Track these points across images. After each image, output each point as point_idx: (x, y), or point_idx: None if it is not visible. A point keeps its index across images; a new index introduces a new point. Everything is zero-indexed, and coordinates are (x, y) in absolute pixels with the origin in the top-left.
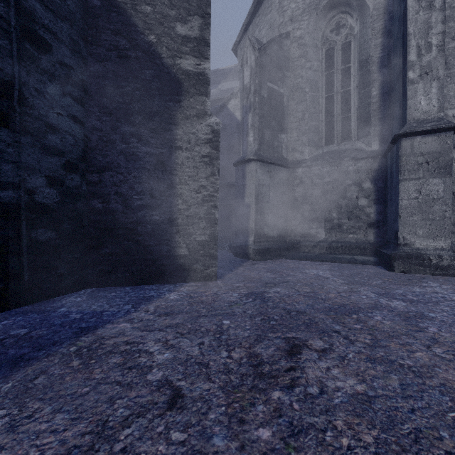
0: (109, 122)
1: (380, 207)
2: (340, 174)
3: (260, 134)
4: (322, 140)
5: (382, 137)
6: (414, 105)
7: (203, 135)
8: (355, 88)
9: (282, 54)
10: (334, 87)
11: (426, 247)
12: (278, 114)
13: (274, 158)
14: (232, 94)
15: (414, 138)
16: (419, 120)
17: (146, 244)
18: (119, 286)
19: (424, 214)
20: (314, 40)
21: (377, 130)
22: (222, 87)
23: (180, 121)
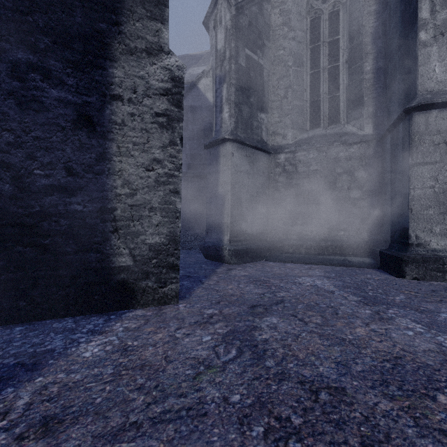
0: None
1: (375, 199)
2: (330, 161)
3: (237, 109)
4: (307, 123)
5: (376, 119)
6: (427, 73)
7: (157, 82)
8: (345, 64)
9: (262, 19)
10: (320, 63)
11: (444, 247)
12: (257, 89)
13: (253, 140)
14: (203, 72)
15: (429, 113)
16: (432, 91)
17: (59, 251)
18: (5, 324)
19: (442, 206)
20: (298, 6)
21: (370, 111)
22: (192, 71)
23: (119, 55)
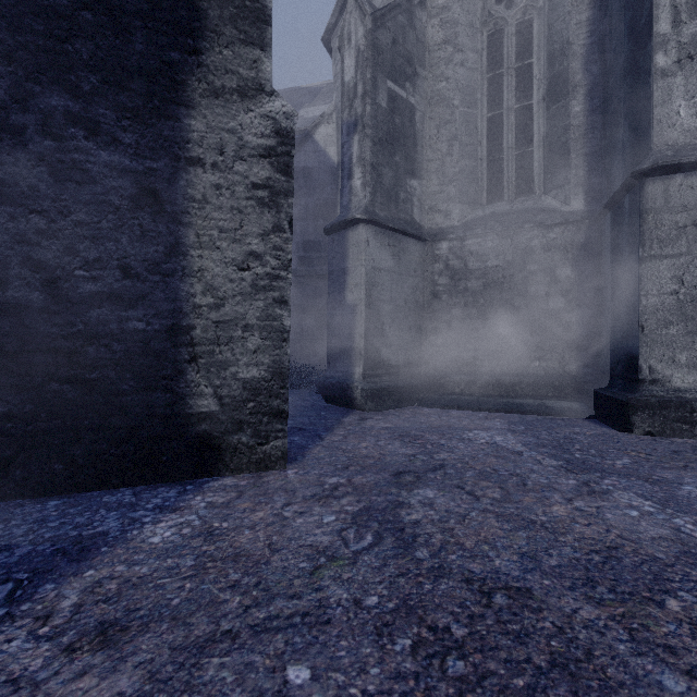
0: (6, 80)
1: (588, 312)
2: (517, 253)
3: (374, 174)
4: (482, 193)
5: (589, 188)
6: (668, 117)
7: (255, 137)
8: (541, 102)
9: (413, 34)
10: (503, 101)
11: (693, 385)
12: (406, 141)
13: (400, 221)
14: (323, 115)
15: (670, 179)
16: (676, 146)
17: (111, 390)
18: (33, 496)
19: (690, 323)
20: (469, 14)
21: (581, 175)
22: (305, 113)
23: (198, 98)
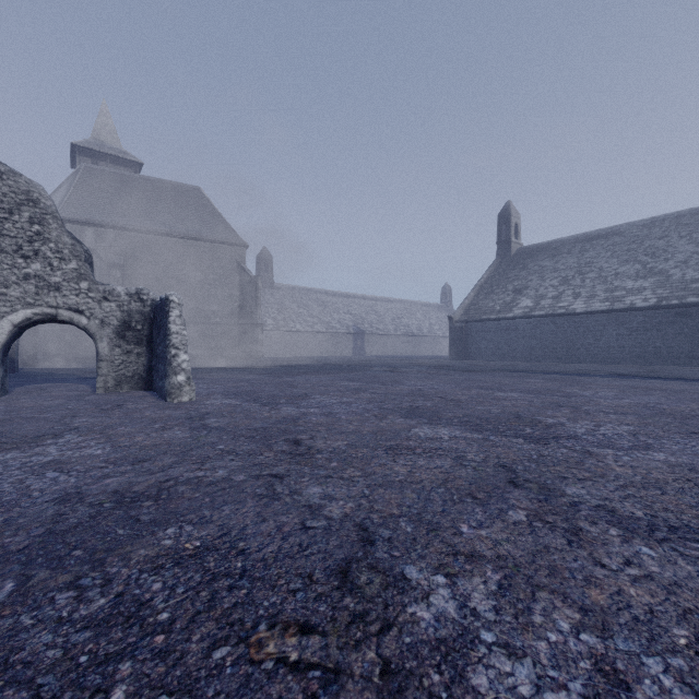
0: None
1: None
2: None
3: None
4: None
5: None
6: None
7: None
8: None
9: None
10: None
11: None
12: None
13: None
14: None
15: None
16: None
17: None
18: None
19: None
20: None
21: None
22: None
23: None
